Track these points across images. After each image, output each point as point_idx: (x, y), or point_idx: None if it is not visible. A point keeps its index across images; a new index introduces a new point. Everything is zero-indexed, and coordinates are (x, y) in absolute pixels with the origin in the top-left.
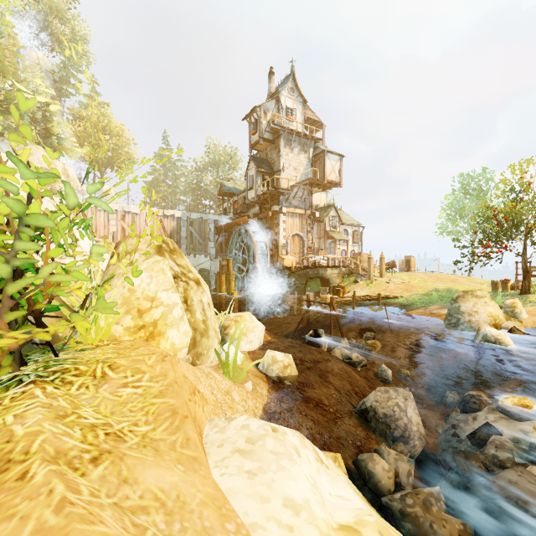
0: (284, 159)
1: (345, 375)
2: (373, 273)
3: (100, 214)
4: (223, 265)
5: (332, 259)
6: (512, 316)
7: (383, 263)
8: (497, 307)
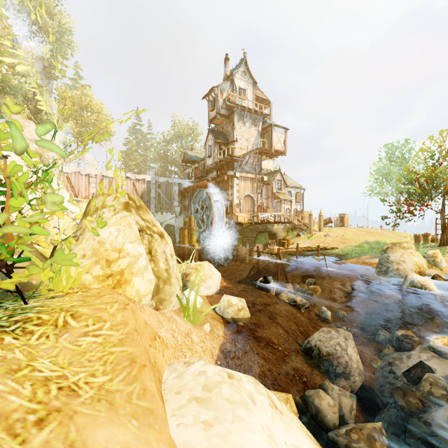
0: (237, 131)
1: (291, 316)
2: (313, 228)
3: (82, 178)
4: (186, 221)
5: (278, 216)
6: (433, 265)
7: (321, 219)
8: (422, 257)
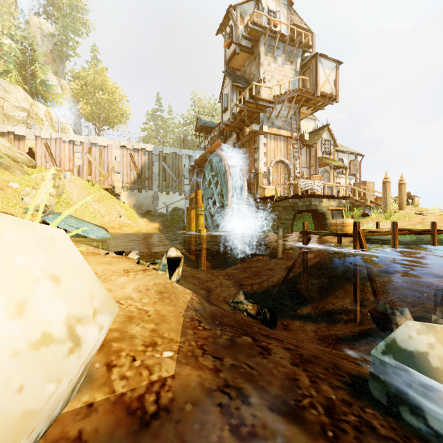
0: (265, 70)
1: None
2: None
3: (65, 146)
4: (191, 198)
5: (329, 187)
6: None
7: (403, 190)
8: None
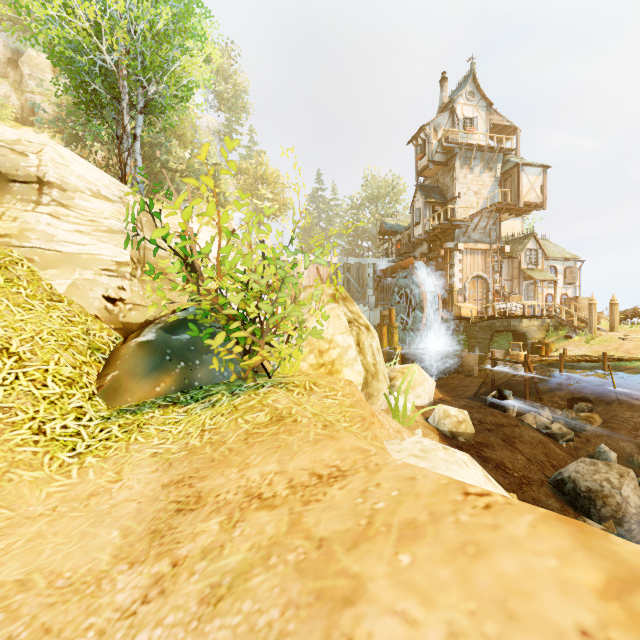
0: (460, 183)
1: (539, 445)
2: (598, 325)
3: None
4: (384, 315)
5: (530, 306)
6: None
7: (614, 311)
8: None
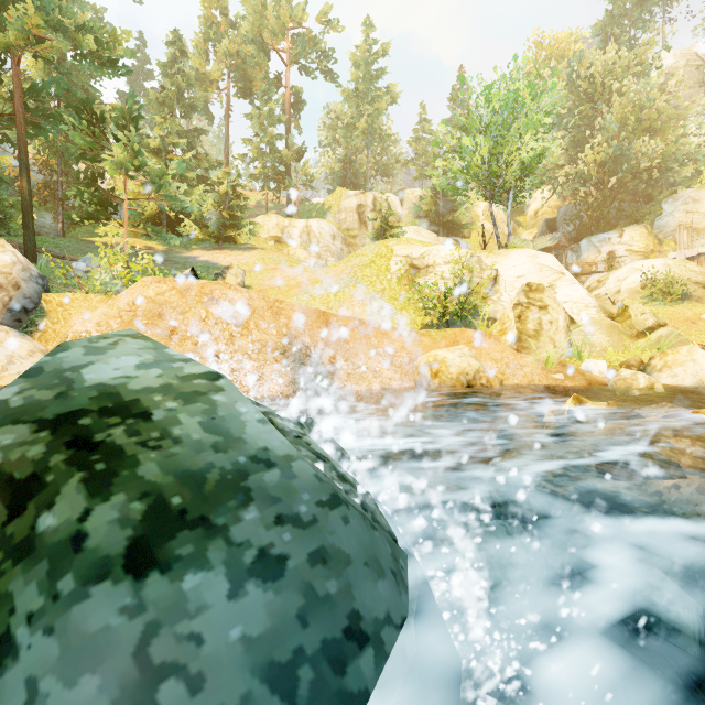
0: None
1: None
2: None
3: None
4: None
5: None
6: None
7: None
8: None
